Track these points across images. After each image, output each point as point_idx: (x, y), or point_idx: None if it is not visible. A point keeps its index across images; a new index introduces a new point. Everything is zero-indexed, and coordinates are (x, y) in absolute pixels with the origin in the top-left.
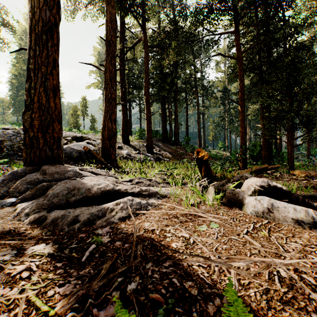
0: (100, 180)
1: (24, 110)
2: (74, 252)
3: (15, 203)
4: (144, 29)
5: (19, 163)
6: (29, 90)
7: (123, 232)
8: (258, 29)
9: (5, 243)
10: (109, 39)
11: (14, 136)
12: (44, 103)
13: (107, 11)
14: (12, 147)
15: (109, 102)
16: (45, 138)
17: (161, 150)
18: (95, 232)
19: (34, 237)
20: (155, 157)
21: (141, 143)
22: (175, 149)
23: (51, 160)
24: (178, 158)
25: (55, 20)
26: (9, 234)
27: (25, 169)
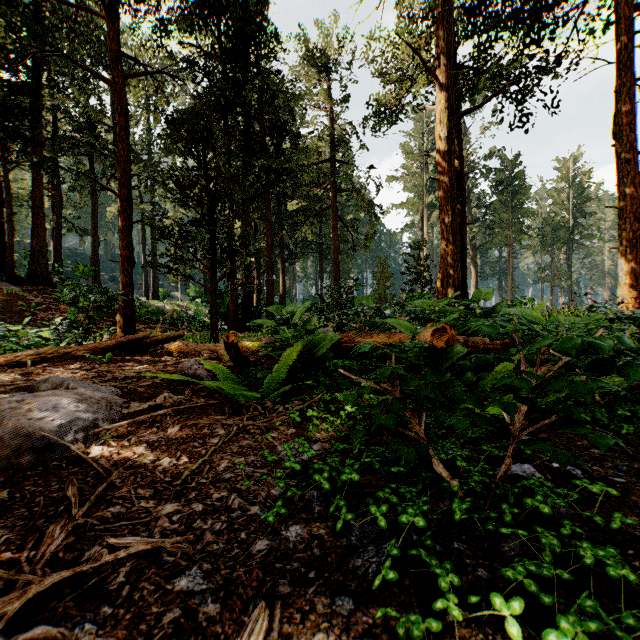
0: None
1: None
2: None
3: None
4: None
5: None
6: None
7: None
8: (223, 69)
9: None
10: None
11: None
12: None
13: None
14: None
15: None
16: None
17: None
18: None
19: None
20: None
21: None
22: (17, 294)
23: None
24: (7, 317)
25: None
26: None
27: None
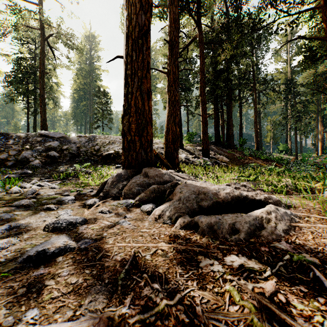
0: (208, 184)
1: (122, 115)
2: (293, 272)
3: (134, 205)
4: (200, 26)
5: (96, 166)
6: (127, 96)
7: (316, 250)
8: None
9: (189, 250)
10: (172, 40)
11: (86, 142)
12: (140, 107)
13: (170, 12)
14: (86, 153)
15: (172, 105)
16: (141, 142)
17: (216, 154)
18: (274, 246)
19: (206, 244)
20: (212, 162)
21: (193, 147)
22: (231, 153)
23: (146, 163)
24: (236, 162)
25: (148, 23)
26: (178, 238)
27: (126, 171)
